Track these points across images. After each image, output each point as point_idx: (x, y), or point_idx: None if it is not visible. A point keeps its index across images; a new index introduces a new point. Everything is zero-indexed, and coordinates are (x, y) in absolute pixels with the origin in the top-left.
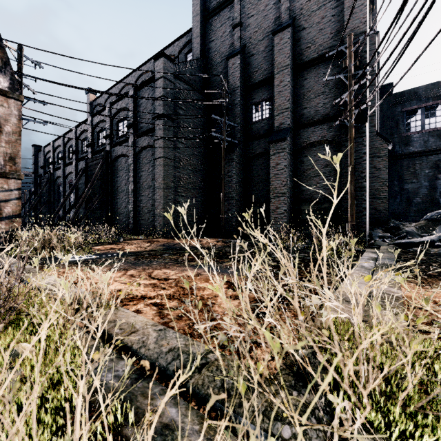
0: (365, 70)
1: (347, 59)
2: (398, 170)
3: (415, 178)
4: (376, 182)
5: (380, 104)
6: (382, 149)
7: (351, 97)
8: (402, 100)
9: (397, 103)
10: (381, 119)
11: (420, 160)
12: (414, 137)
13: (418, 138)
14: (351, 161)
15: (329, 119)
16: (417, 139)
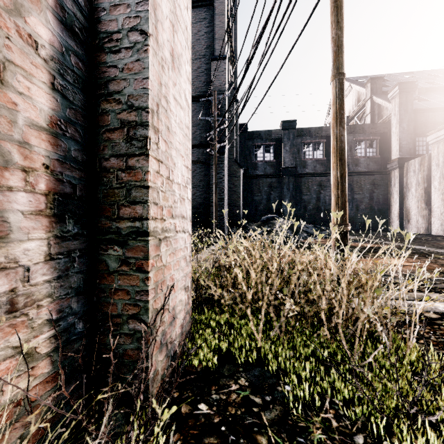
0: (224, 119)
1: (213, 108)
2: (251, 186)
3: (260, 192)
4: (234, 194)
5: (240, 137)
6: (238, 172)
7: (215, 135)
8: (253, 137)
9: (250, 138)
10: (240, 148)
11: (262, 180)
12: (259, 164)
13: (261, 166)
14: (215, 180)
15: (203, 146)
16: (260, 166)
